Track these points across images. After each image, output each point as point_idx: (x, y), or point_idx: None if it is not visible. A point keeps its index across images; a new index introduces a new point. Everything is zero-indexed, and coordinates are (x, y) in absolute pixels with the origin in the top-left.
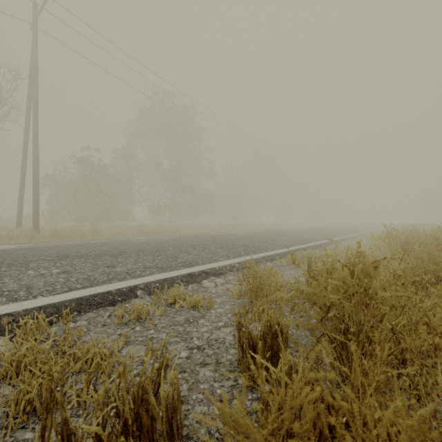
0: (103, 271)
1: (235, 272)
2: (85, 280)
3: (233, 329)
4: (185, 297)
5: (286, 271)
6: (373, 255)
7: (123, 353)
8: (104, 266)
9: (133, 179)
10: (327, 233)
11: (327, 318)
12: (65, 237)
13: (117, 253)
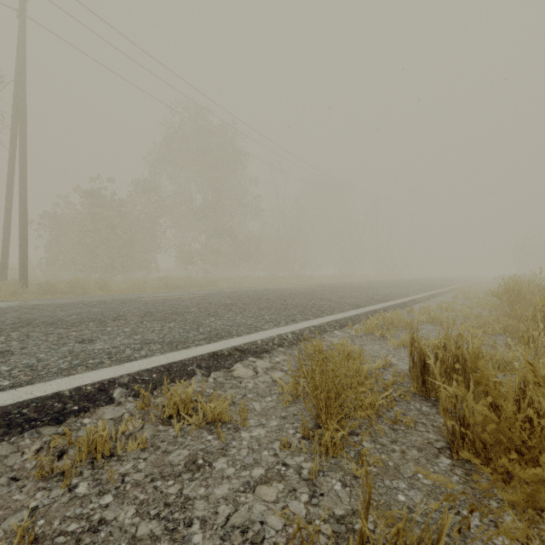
0: (69, 351)
1: (287, 348)
2: (26, 368)
3: (283, 488)
4: (196, 403)
5: (366, 344)
6: (486, 319)
7: None
8: (76, 341)
9: (157, 218)
10: (408, 288)
11: None
12: (61, 293)
13: (110, 318)
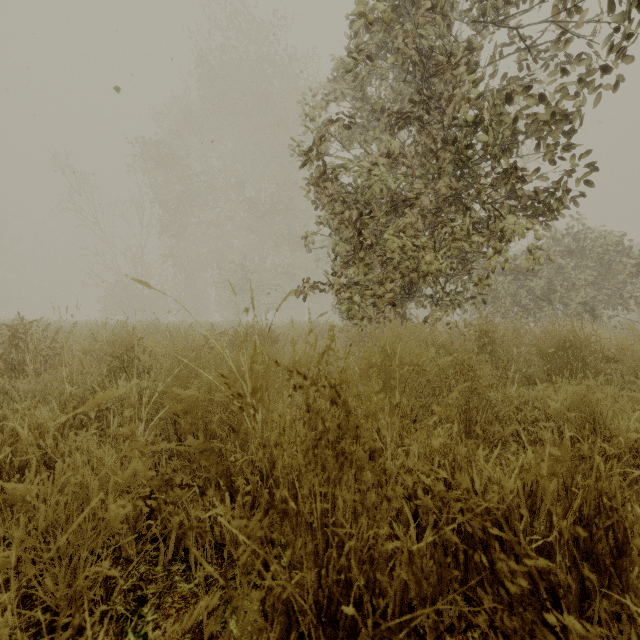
0: None
1: None
2: None
3: None
4: None
5: None
6: None
7: None
8: None
9: None
10: None
11: None
12: None
13: None
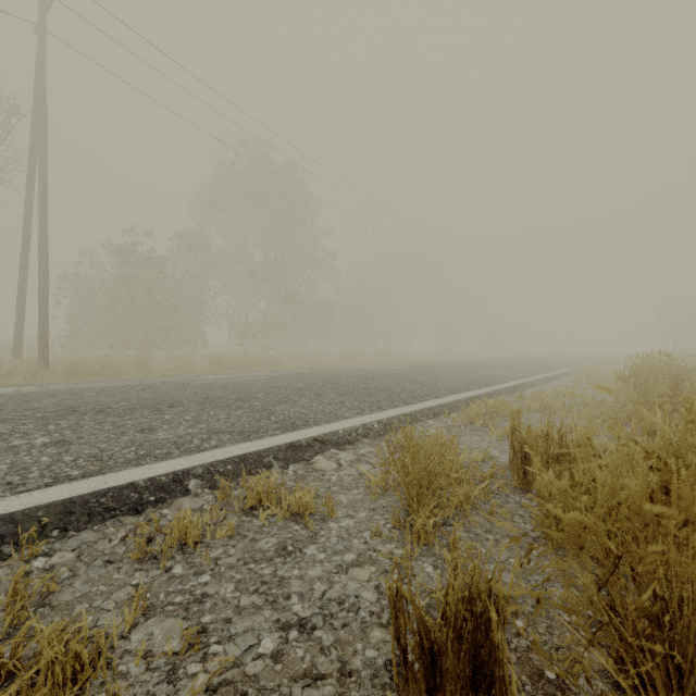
0: (132, 441)
1: (373, 439)
2: (91, 458)
3: (376, 570)
4: (280, 494)
5: (464, 436)
6: (609, 407)
7: (133, 641)
8: (135, 431)
9: (206, 280)
10: (520, 368)
11: (610, 584)
12: (90, 375)
13: (166, 405)
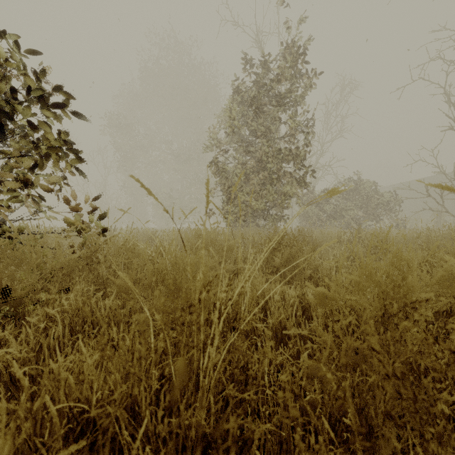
0: None
1: None
2: None
3: None
4: None
5: None
6: None
7: None
8: None
9: None
10: None
11: None
12: None
13: None
